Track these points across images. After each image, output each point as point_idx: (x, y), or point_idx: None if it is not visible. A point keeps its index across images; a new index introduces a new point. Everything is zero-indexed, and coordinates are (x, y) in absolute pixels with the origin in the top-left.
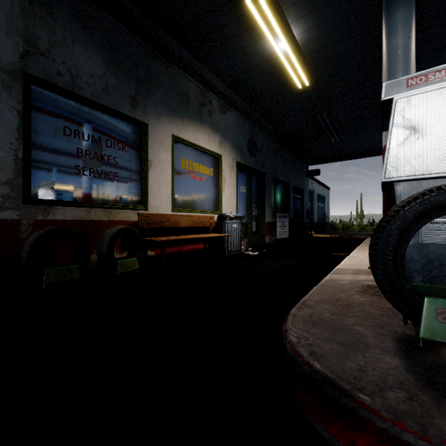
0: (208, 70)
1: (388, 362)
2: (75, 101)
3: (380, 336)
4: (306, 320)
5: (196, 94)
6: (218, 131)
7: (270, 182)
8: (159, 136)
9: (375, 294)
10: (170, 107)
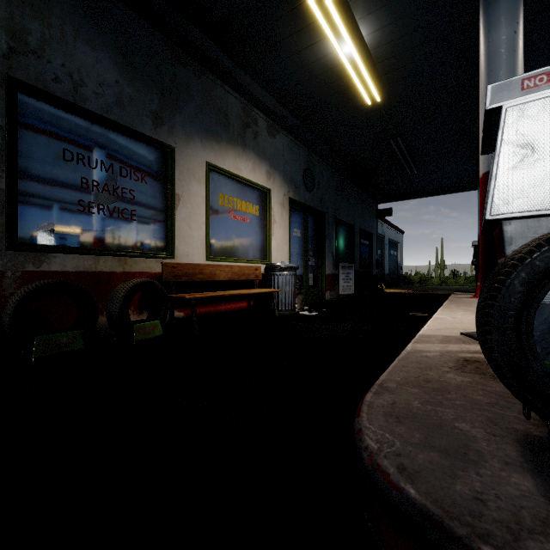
0: (252, 81)
1: (516, 484)
2: (78, 116)
3: (496, 439)
4: (387, 413)
5: (238, 111)
6: (266, 158)
7: (330, 223)
8: (190, 163)
9: (477, 371)
10: (204, 127)
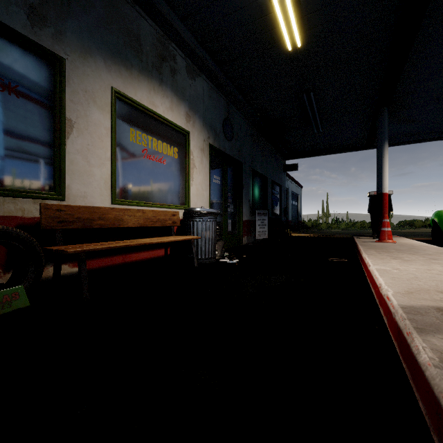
0: (169, 9)
1: None
2: None
3: None
4: None
5: (153, 40)
6: (185, 99)
7: (247, 173)
8: (89, 84)
9: None
10: (108, 46)
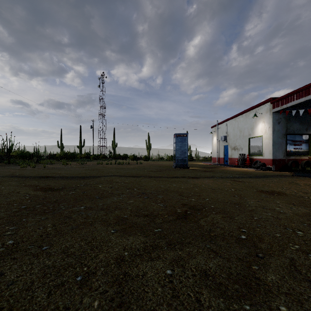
0: None
1: None
2: (293, 135)
3: None
4: None
5: None
6: None
7: None
8: None
9: None
10: None
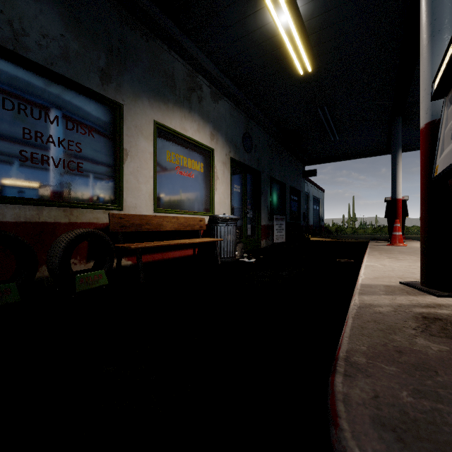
0: (197, 49)
1: None
2: (20, 65)
3: None
4: (376, 420)
5: (184, 76)
6: (209, 121)
7: (266, 181)
8: (138, 121)
9: (447, 335)
10: (151, 88)
